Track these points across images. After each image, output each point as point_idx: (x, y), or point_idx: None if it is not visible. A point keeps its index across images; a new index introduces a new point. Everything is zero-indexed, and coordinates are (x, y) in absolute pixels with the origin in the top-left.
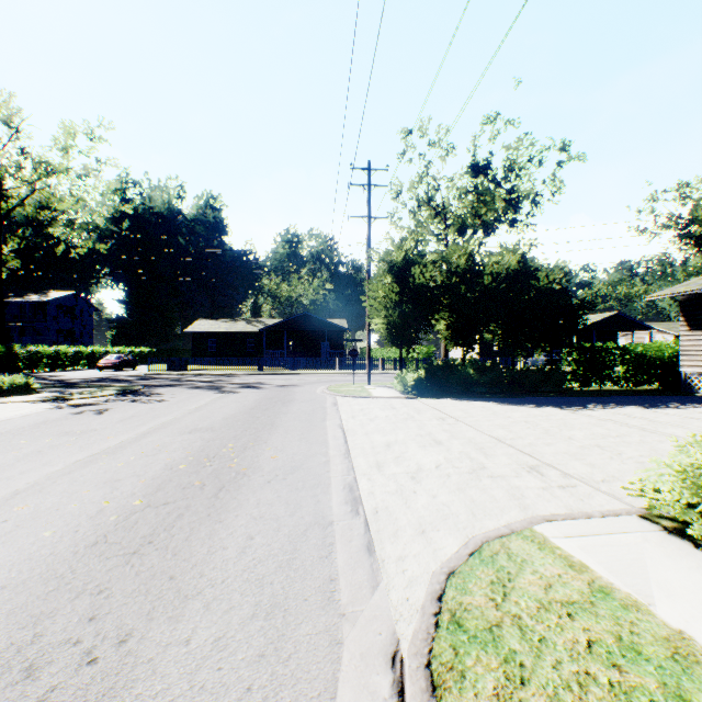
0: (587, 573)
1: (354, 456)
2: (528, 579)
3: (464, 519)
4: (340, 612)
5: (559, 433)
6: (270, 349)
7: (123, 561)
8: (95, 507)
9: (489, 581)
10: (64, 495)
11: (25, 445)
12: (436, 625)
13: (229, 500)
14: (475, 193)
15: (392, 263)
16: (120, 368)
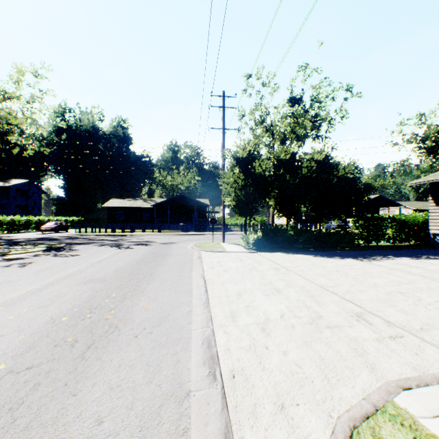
0: None
1: (212, 306)
2: None
3: (320, 386)
4: None
5: (366, 281)
6: (159, 218)
7: None
8: None
9: None
10: None
11: None
12: None
13: (93, 362)
14: (292, 117)
15: (239, 159)
16: (56, 230)
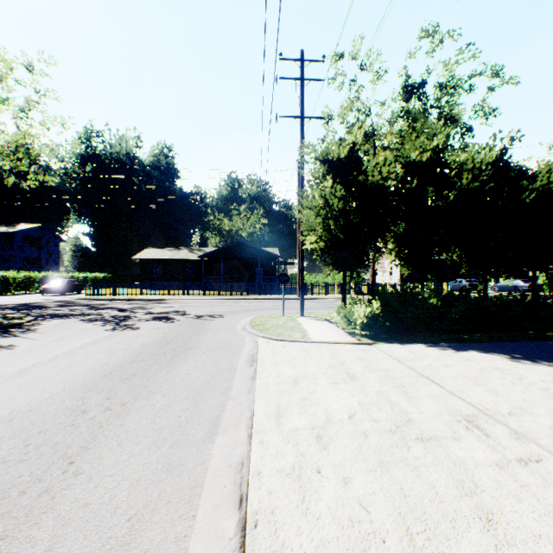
0: None
1: None
2: None
3: None
4: None
5: None
6: (209, 274)
7: None
8: None
9: None
10: None
11: None
12: None
13: None
14: (406, 118)
15: (332, 163)
16: (61, 292)
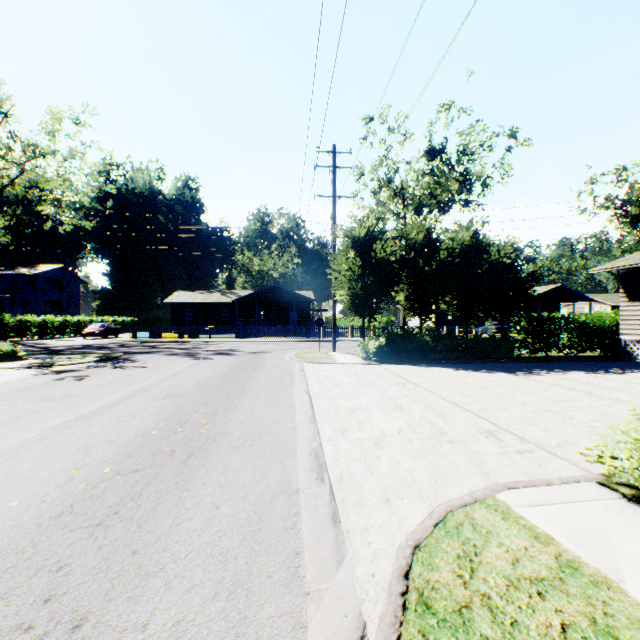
0: (553, 545)
1: (320, 422)
2: (494, 553)
3: (427, 486)
4: (304, 591)
5: (513, 398)
6: (243, 318)
7: (86, 533)
8: (65, 475)
9: (456, 556)
10: (35, 462)
11: (5, 411)
12: (403, 607)
13: (198, 467)
14: (431, 175)
15: (355, 239)
16: (103, 335)
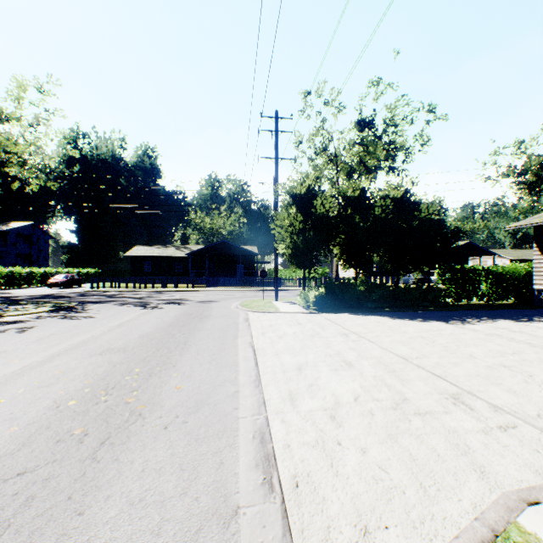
0: None
1: (265, 384)
2: None
3: (414, 499)
4: None
5: (459, 350)
6: (195, 270)
7: None
8: None
9: None
10: None
11: None
12: None
13: (107, 464)
14: (361, 144)
15: (296, 196)
16: (66, 285)
